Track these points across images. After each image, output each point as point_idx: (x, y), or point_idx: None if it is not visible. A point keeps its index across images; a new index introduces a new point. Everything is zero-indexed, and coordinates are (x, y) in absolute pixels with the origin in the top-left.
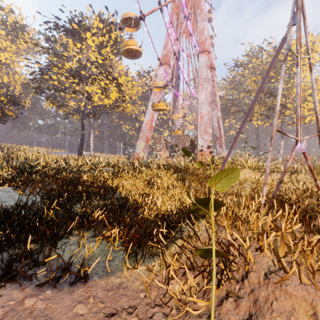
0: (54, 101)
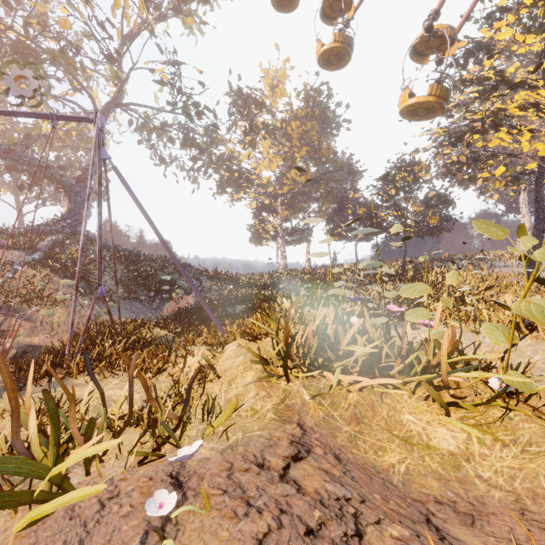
0: (475, 182)
